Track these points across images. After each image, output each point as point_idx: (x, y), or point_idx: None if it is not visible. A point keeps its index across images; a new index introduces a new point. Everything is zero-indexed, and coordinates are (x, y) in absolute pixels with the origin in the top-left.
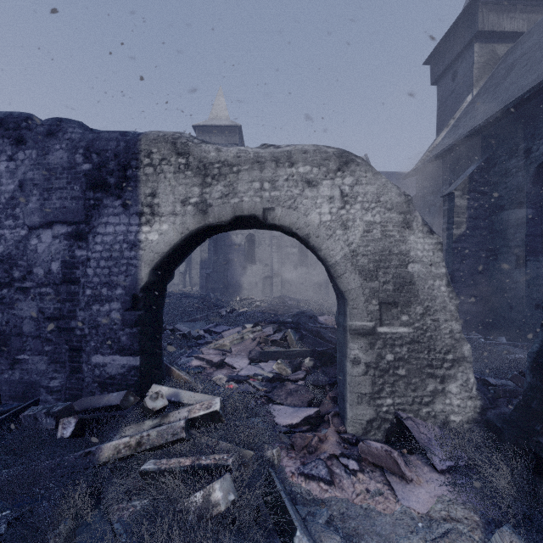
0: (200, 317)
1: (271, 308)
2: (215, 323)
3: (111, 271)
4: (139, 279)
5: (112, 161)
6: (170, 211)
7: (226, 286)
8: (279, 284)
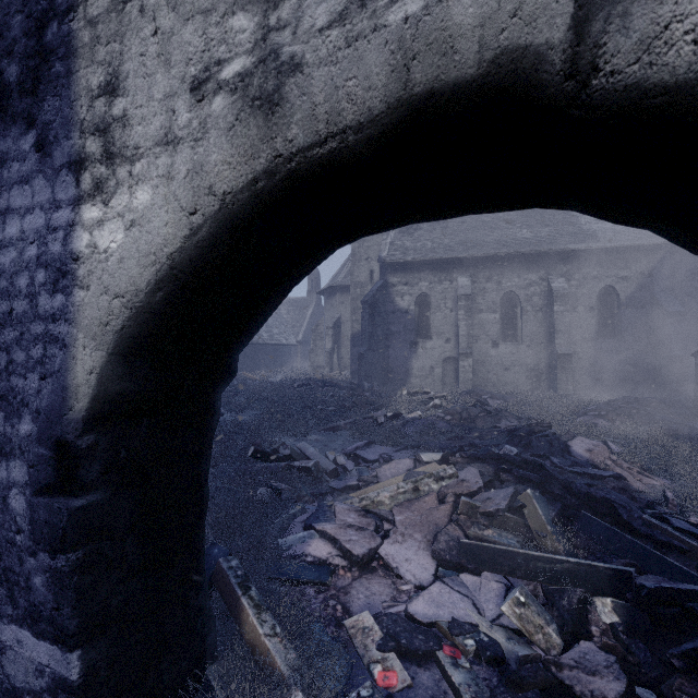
0: (344, 425)
1: (462, 415)
2: (365, 441)
3: (11, 358)
4: (70, 389)
5: (17, 14)
6: (158, 134)
7: (387, 371)
8: (469, 370)
